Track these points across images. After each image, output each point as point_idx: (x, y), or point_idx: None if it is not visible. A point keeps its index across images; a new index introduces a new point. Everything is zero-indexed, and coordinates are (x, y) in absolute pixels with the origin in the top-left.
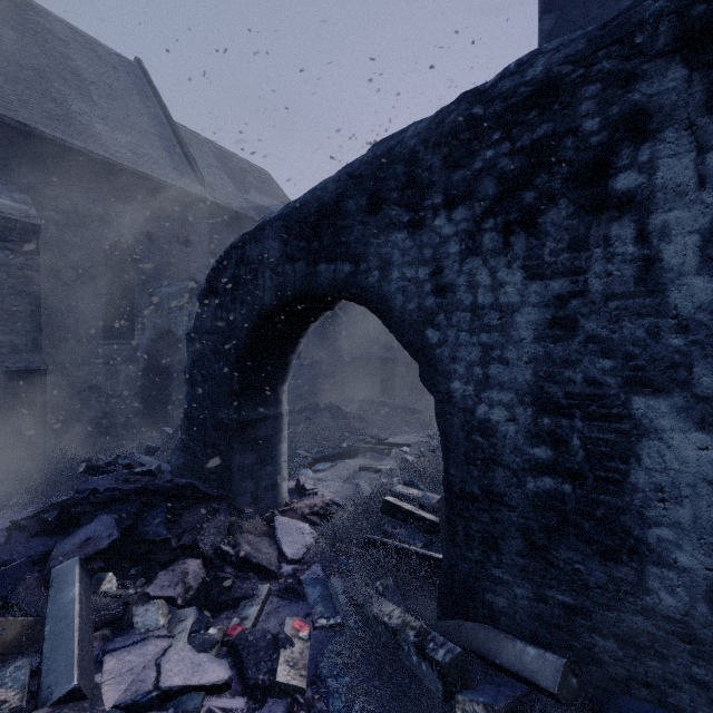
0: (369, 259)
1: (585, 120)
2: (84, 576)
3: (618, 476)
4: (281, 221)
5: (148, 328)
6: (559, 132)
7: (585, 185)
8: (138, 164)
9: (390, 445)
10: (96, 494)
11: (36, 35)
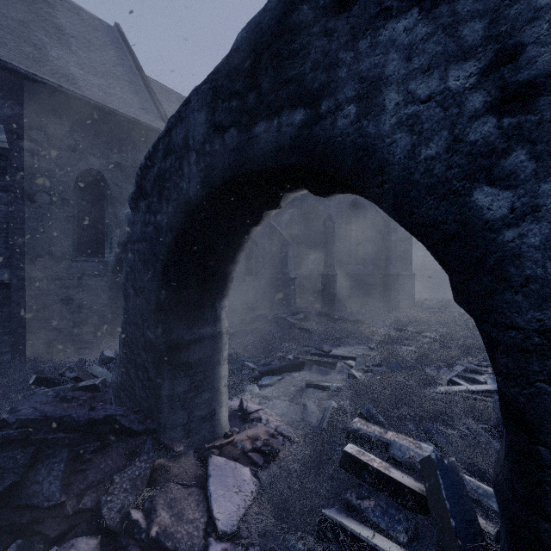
0: (337, 88)
1: None
2: None
3: None
4: (208, 82)
5: (114, 246)
6: None
7: None
8: (107, 101)
9: (334, 357)
10: (3, 426)
11: None
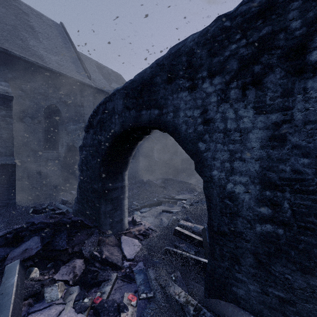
0: (167, 106)
1: (292, 22)
2: (21, 270)
3: (313, 226)
4: (123, 90)
5: (64, 145)
6: (276, 30)
7: (291, 59)
8: (60, 69)
9: (176, 199)
10: (33, 225)
11: (14, 10)
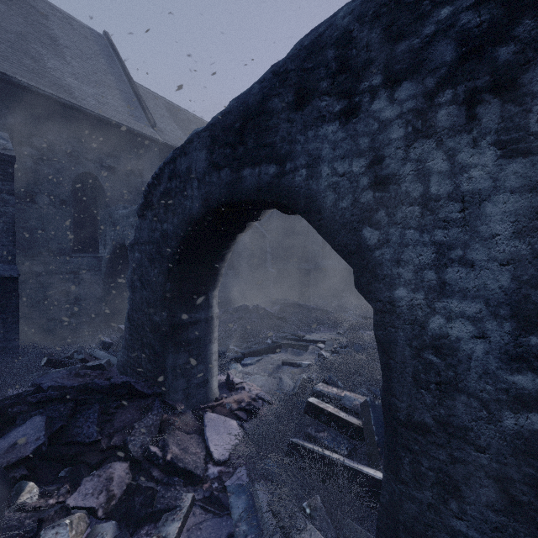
0: (295, 157)
1: None
2: (0, 488)
3: None
4: (207, 131)
5: (108, 243)
6: None
7: None
8: (101, 110)
9: (307, 341)
10: (39, 391)
11: (21, 9)
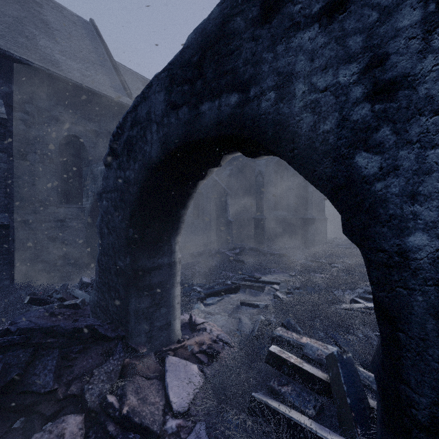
0: (261, 79)
1: None
2: None
3: None
4: (165, 71)
5: (90, 196)
6: None
7: None
8: (84, 81)
9: (263, 282)
10: (7, 333)
11: None
